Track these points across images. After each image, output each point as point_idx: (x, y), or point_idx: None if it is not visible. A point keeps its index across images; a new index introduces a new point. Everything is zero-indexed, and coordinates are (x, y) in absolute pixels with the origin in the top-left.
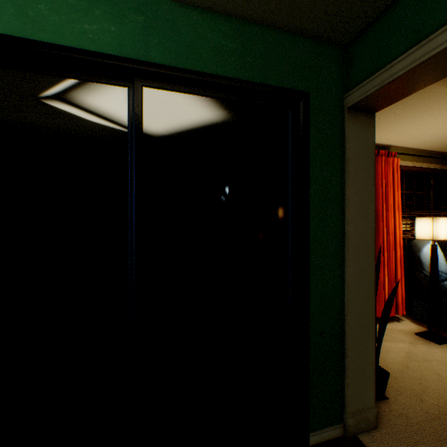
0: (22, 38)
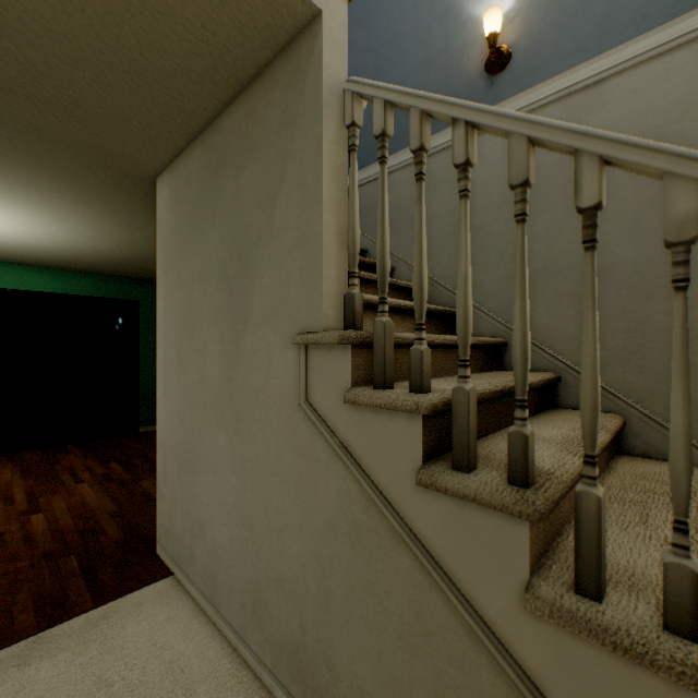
0: (19, 290)
